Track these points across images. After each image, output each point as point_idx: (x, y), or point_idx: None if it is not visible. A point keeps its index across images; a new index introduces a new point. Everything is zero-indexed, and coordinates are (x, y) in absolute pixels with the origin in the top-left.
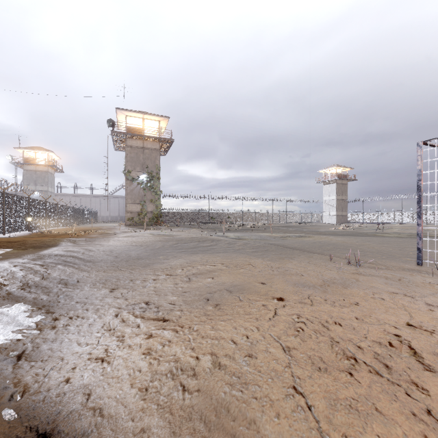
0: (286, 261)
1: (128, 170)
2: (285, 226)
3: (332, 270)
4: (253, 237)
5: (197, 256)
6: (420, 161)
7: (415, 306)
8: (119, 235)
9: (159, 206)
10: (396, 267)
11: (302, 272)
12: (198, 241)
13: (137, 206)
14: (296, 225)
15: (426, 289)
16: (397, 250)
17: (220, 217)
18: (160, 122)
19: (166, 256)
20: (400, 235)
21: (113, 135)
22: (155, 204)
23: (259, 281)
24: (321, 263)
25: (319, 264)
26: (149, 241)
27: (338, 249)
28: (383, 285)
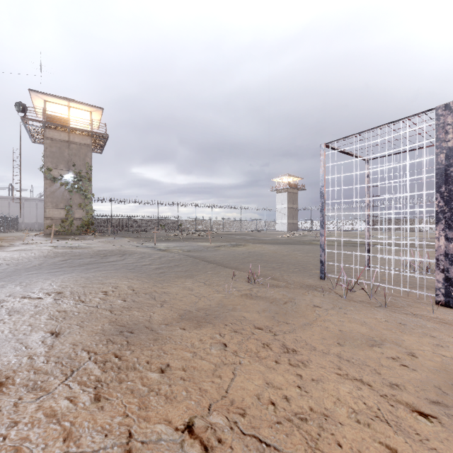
0: (179, 281)
1: (47, 167)
2: (236, 234)
3: (221, 293)
4: (185, 248)
5: (51, 281)
6: (323, 165)
7: (262, 355)
8: (12, 248)
9: (90, 211)
10: (296, 284)
11: (170, 301)
12: (104, 255)
13: (60, 211)
14: (248, 233)
15: (303, 318)
16: (316, 260)
17: (172, 225)
18: (92, 113)
19: (10, 282)
20: (332, 242)
21: (25, 122)
22: (85, 209)
23: (54, 331)
24: (221, 281)
25: (215, 284)
26: (27, 258)
27: (259, 261)
28: (258, 315)
